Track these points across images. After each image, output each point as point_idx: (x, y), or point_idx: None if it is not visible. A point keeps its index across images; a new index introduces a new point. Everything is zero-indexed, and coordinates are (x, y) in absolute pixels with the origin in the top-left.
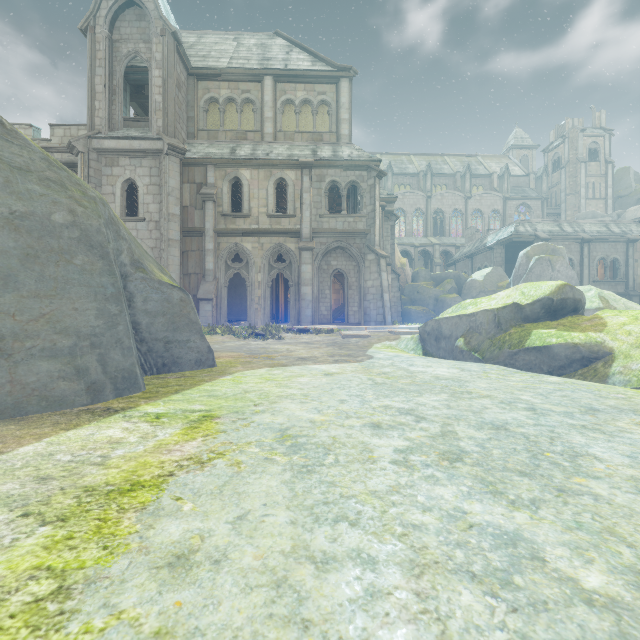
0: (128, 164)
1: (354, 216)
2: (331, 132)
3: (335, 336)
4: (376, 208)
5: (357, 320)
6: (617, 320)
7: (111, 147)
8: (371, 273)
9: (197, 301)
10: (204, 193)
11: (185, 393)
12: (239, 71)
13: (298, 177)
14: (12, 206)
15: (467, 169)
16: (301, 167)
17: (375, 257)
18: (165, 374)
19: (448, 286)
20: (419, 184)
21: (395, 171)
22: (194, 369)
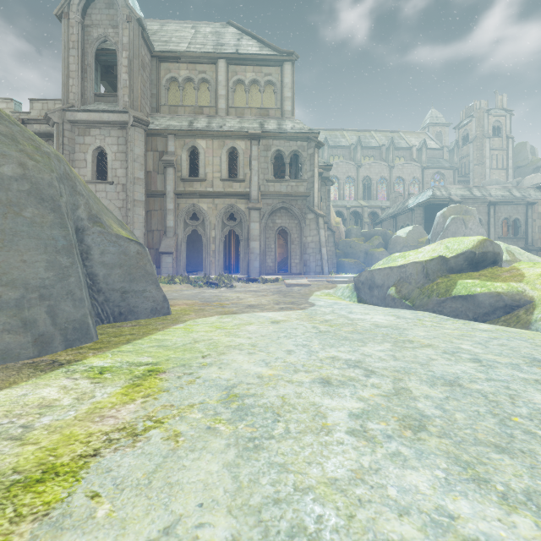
0: (98, 134)
1: (296, 181)
2: (276, 108)
3: (280, 285)
4: (315, 174)
5: (299, 271)
6: (533, 271)
7: (83, 119)
8: (311, 230)
9: (159, 254)
10: (165, 160)
11: (136, 343)
12: (196, 54)
13: (247, 147)
14: None
15: (391, 143)
16: (250, 138)
17: (314, 216)
18: (121, 322)
19: (376, 242)
20: (350, 155)
21: (330, 144)
22: (150, 317)
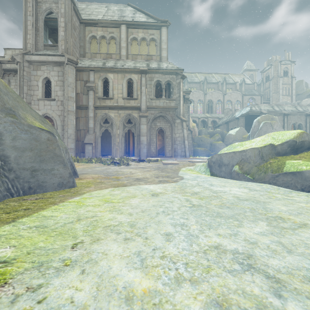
0: (46, 69)
1: (169, 99)
2: (157, 55)
3: (159, 163)
4: (181, 95)
5: (170, 155)
6: None
7: (36, 59)
8: (178, 129)
9: (84, 144)
10: (88, 86)
11: (18, 222)
12: (107, 21)
13: (139, 78)
14: None
15: (224, 80)
16: (141, 72)
17: (180, 121)
18: (30, 195)
19: (217, 137)
20: (200, 87)
21: (188, 81)
22: (57, 190)
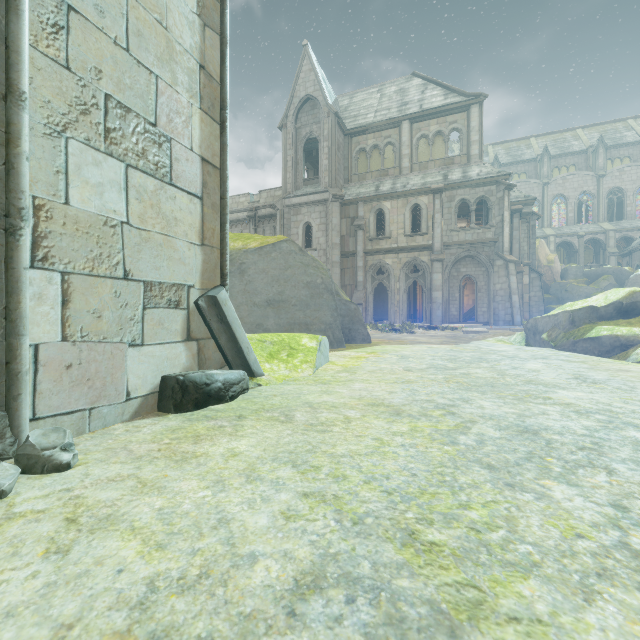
0: (306, 212)
1: (482, 227)
2: (462, 154)
3: (457, 332)
4: (505, 218)
5: (486, 319)
6: None
7: (296, 202)
8: (499, 277)
9: None
10: (356, 225)
11: (362, 348)
12: (382, 123)
13: (430, 201)
14: (307, 279)
15: None
16: (433, 193)
17: (503, 263)
18: (349, 344)
19: (604, 283)
20: (587, 162)
21: (554, 153)
22: (361, 343)
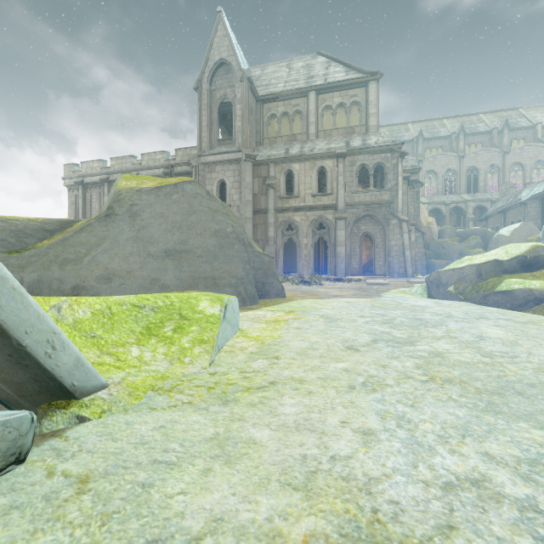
0: (221, 170)
1: (380, 190)
2: (361, 125)
3: (362, 284)
4: (399, 182)
5: (382, 272)
6: None
7: (211, 160)
8: (394, 234)
9: None
10: (268, 184)
11: (278, 305)
12: (291, 92)
13: (334, 164)
14: (215, 227)
15: (505, 125)
16: (337, 157)
17: (398, 222)
18: (262, 299)
19: (473, 241)
20: (451, 145)
21: (426, 136)
22: (275, 298)
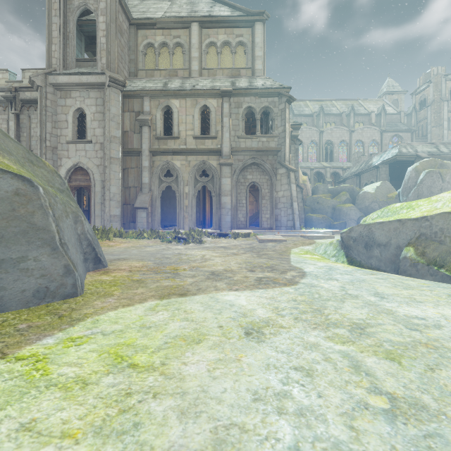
0: (78, 96)
1: (267, 136)
2: (247, 68)
3: (252, 240)
4: (286, 129)
5: (269, 225)
6: None
7: (64, 82)
8: (282, 185)
9: (135, 209)
10: (140, 119)
11: None
12: (171, 19)
13: (219, 104)
14: None
15: (351, 109)
16: (222, 95)
17: (285, 171)
18: None
19: (344, 197)
20: (313, 122)
21: (295, 113)
22: (31, 305)
